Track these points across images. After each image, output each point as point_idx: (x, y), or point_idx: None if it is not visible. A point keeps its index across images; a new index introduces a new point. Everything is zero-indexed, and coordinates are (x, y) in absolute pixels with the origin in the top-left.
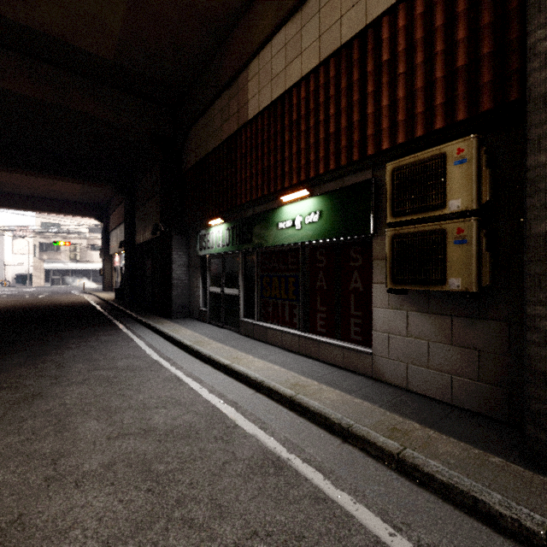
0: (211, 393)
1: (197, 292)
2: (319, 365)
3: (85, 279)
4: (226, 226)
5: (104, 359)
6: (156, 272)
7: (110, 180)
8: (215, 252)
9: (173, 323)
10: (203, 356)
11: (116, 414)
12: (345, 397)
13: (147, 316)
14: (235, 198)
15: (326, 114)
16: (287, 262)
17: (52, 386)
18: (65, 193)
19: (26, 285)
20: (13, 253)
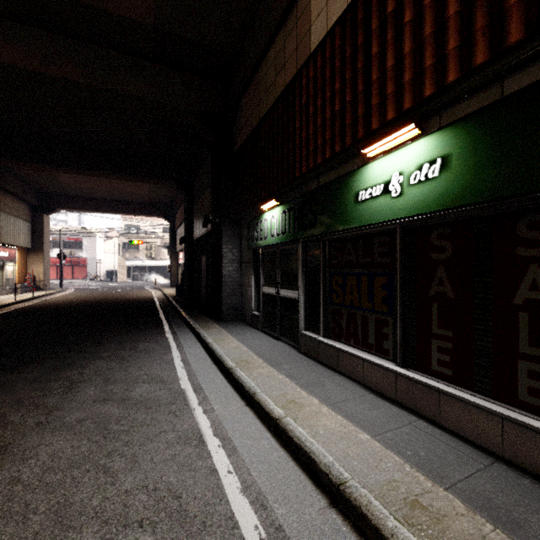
0: (245, 492)
1: (248, 292)
2: (444, 439)
3: (158, 275)
4: (281, 209)
5: (124, 380)
6: (210, 268)
7: (170, 177)
8: (269, 243)
9: (222, 328)
10: (245, 392)
11: (67, 531)
12: None
13: (197, 317)
14: (293, 169)
15: None
16: (372, 253)
17: (33, 430)
18: (137, 195)
19: (113, 280)
20: (105, 252)
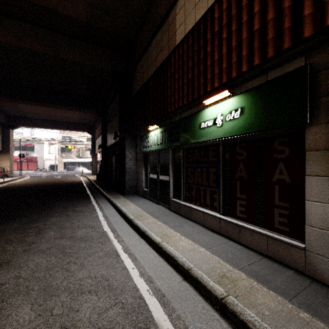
0: (141, 276)
1: (141, 177)
2: (241, 249)
3: (84, 168)
4: (160, 130)
5: (70, 227)
6: (117, 163)
7: (92, 108)
8: (153, 149)
9: (125, 198)
10: (140, 231)
11: (52, 297)
12: (285, 305)
13: (110, 192)
14: (166, 108)
15: (249, 14)
16: (208, 155)
17: (22, 253)
18: (71, 118)
19: (54, 171)
20: (49, 153)
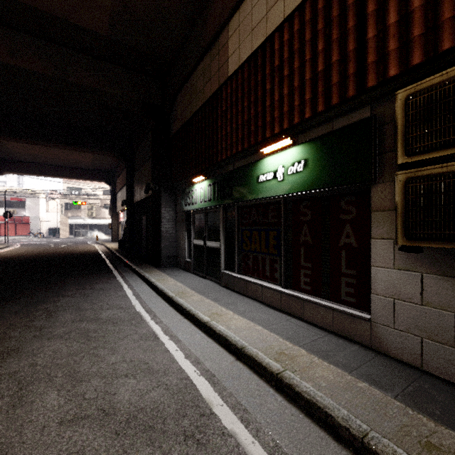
0: (187, 358)
1: (182, 244)
2: (304, 326)
3: (99, 232)
4: (207, 183)
5: (92, 309)
6: (149, 226)
7: (114, 149)
8: (198, 207)
9: (161, 272)
10: (184, 310)
11: (81, 382)
12: (344, 376)
13: (140, 265)
14: (216, 155)
15: (312, 51)
16: (268, 216)
17: (33, 340)
18: (81, 162)
19: (56, 237)
20: (47, 211)
